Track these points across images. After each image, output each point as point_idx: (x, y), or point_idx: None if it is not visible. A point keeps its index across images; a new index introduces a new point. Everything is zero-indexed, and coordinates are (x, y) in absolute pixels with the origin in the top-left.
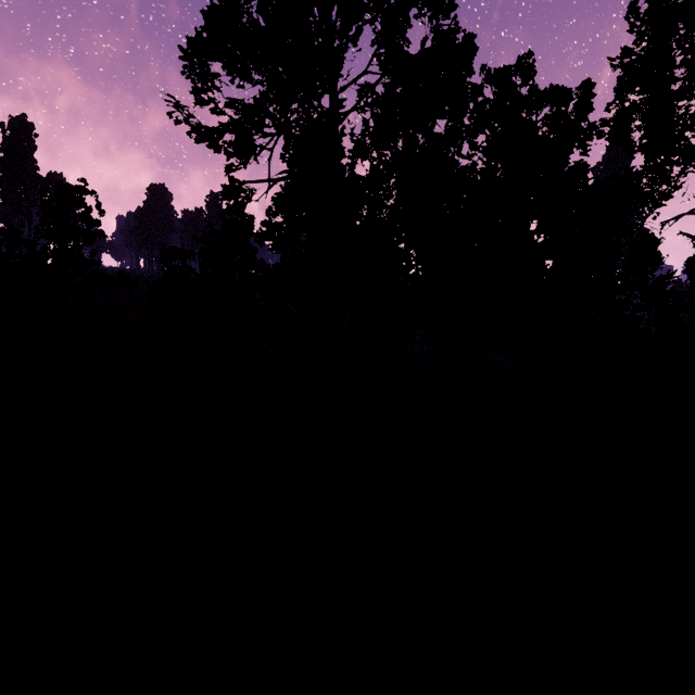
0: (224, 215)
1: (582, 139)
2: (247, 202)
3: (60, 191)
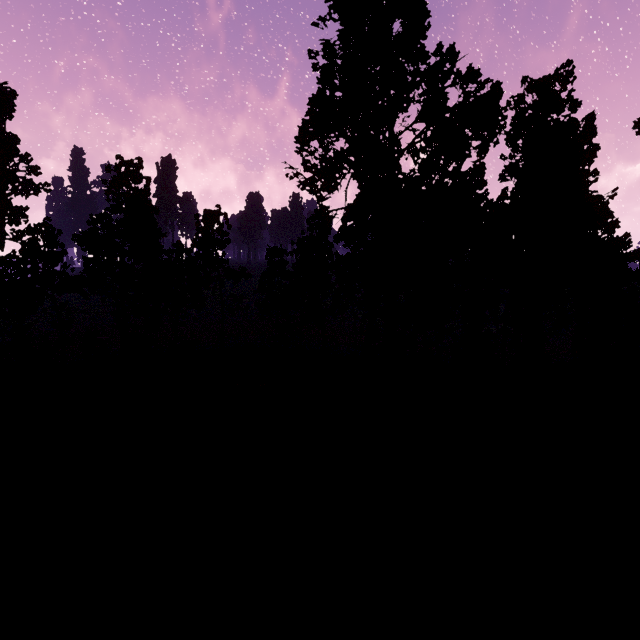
0: (309, 221)
1: (588, 158)
2: (331, 220)
3: (206, 216)
